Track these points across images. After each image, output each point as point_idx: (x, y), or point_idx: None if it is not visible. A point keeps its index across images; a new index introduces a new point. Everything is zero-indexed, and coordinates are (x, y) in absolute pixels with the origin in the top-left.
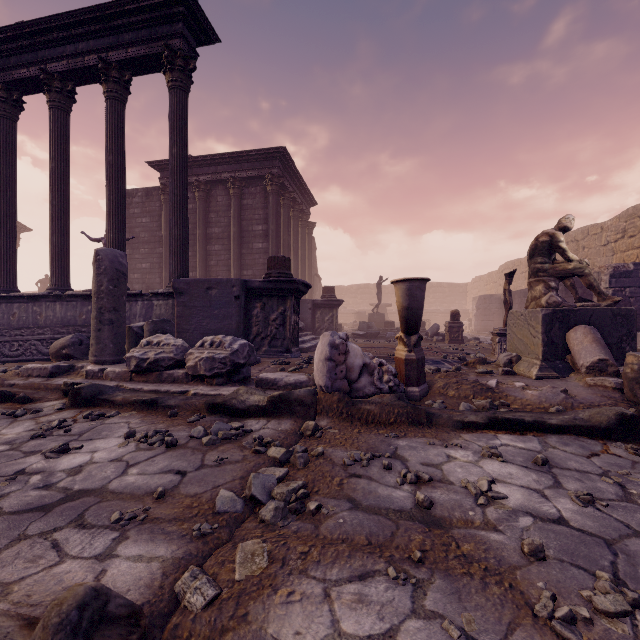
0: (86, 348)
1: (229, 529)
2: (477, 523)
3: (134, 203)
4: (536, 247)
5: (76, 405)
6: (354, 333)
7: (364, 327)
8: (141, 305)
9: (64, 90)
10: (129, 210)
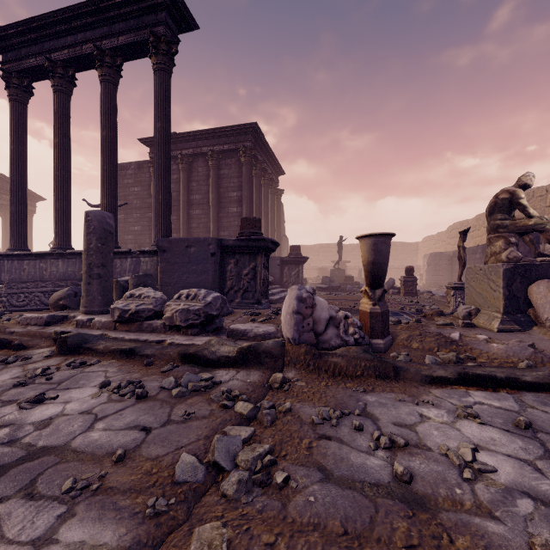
0: (80, 299)
1: (187, 505)
2: (467, 505)
3: (128, 175)
4: (496, 204)
5: (63, 353)
6: (318, 286)
7: (326, 281)
8: (130, 261)
9: (66, 76)
10: (124, 181)
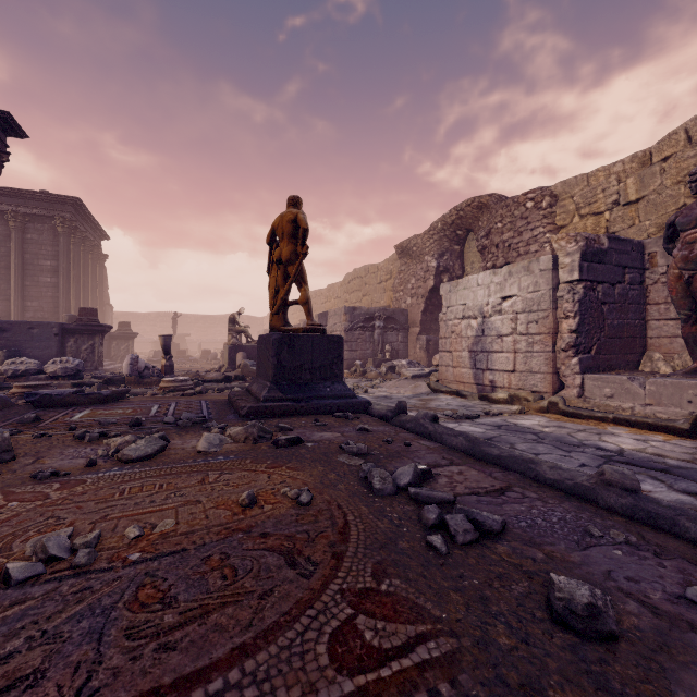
0: None
1: None
2: None
3: None
4: (229, 320)
5: None
6: (149, 360)
7: (159, 355)
8: None
9: None
10: None
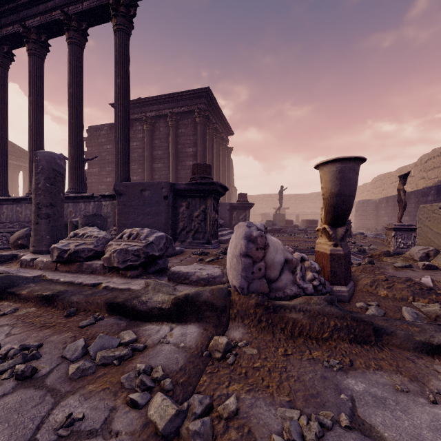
0: None
1: None
2: None
3: (102, 135)
4: None
5: None
6: None
7: (269, 224)
8: (93, 205)
9: (39, 41)
10: (98, 140)
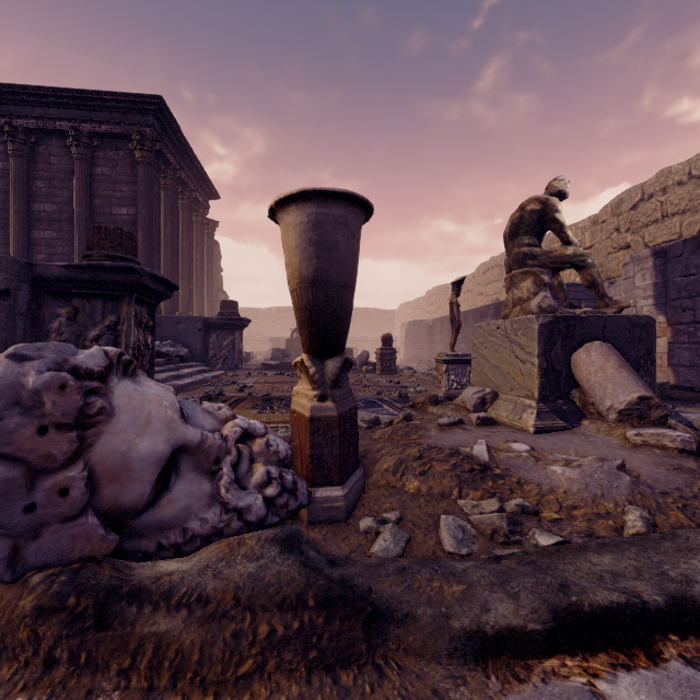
0: None
1: None
2: None
3: None
4: (522, 220)
5: None
6: (264, 363)
7: (279, 355)
8: None
9: None
10: None
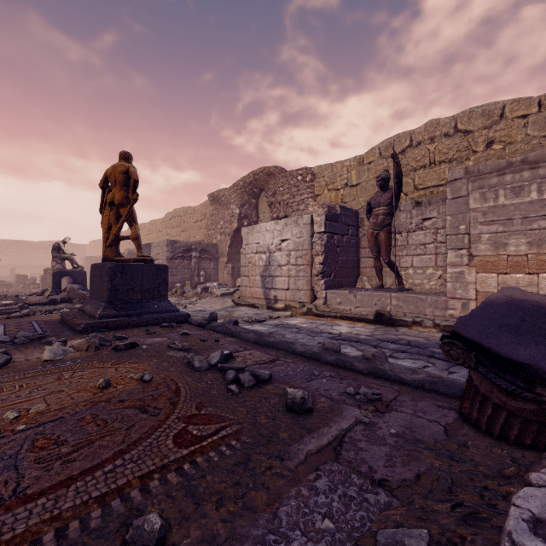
0: None
1: None
2: None
3: None
4: (54, 247)
5: None
6: None
7: None
8: None
9: None
10: None
